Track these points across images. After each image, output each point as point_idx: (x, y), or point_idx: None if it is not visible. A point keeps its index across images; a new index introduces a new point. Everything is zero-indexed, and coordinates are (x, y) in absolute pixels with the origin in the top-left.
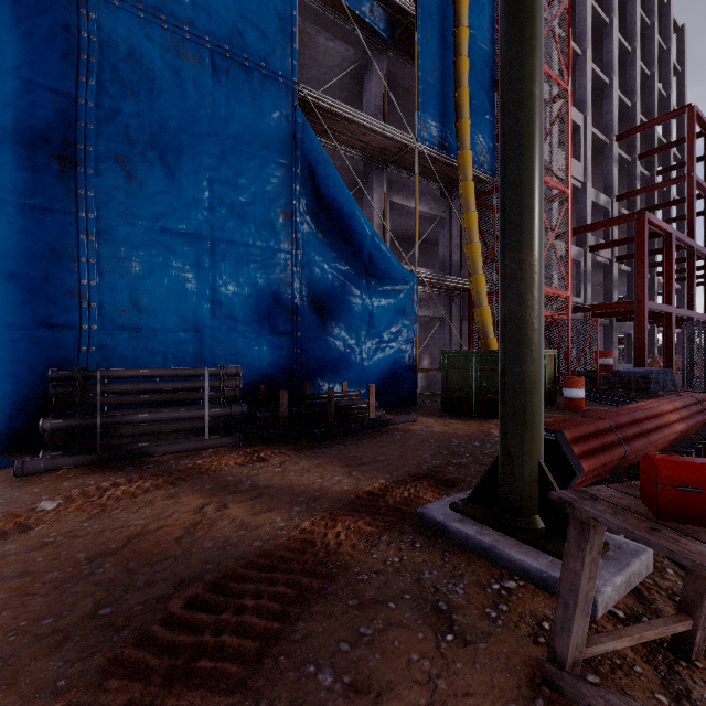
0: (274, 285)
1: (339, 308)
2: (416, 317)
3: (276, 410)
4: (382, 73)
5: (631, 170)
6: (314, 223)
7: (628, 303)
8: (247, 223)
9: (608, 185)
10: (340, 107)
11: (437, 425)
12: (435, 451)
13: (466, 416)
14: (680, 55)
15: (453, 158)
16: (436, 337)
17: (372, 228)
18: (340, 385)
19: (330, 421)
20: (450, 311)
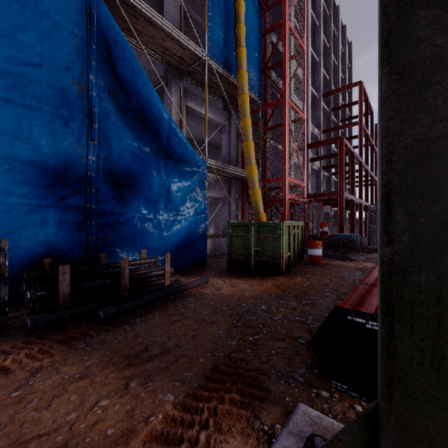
0: (64, 154)
1: (138, 183)
2: (206, 195)
3: (56, 288)
4: (179, 1)
5: (329, 117)
6: (113, 101)
7: (334, 193)
8: (29, 84)
9: (318, 123)
10: (139, 2)
11: (225, 286)
12: (229, 323)
13: (246, 274)
14: (349, 58)
15: (234, 77)
16: (218, 212)
17: (169, 114)
18: (139, 253)
19: (123, 293)
20: (230, 194)
